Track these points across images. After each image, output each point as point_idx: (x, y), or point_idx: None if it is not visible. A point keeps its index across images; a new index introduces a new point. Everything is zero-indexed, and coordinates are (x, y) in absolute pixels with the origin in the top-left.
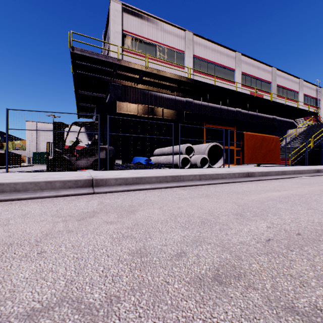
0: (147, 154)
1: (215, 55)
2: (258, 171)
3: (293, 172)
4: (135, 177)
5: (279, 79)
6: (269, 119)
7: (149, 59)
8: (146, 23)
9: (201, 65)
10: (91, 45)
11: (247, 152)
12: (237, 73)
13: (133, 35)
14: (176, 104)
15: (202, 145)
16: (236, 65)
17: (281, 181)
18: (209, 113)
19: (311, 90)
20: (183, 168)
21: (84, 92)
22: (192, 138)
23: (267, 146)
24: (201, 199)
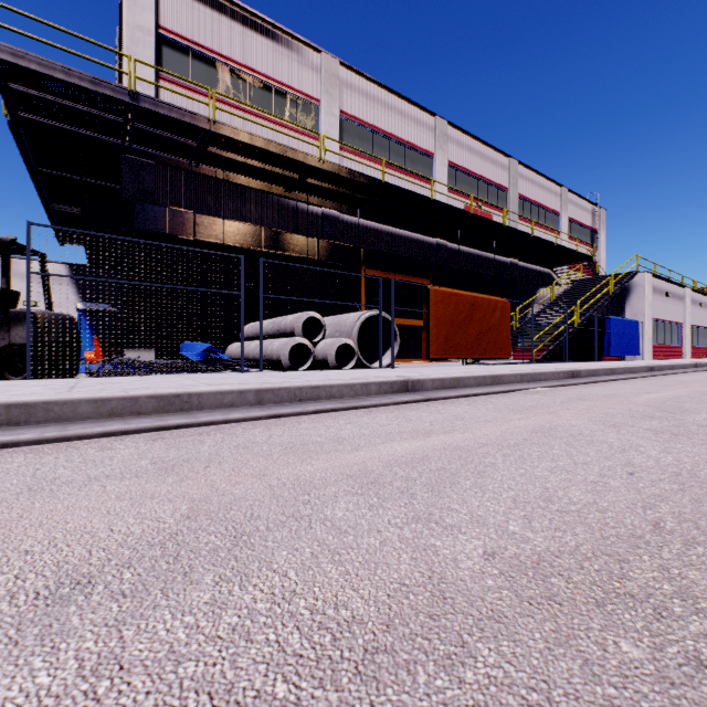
0: (226, 336)
1: (390, 117)
2: (432, 378)
3: (521, 378)
4: (4, 403)
5: (524, 184)
6: (504, 266)
7: (230, 108)
8: (222, 19)
9: (359, 136)
10: (46, 42)
11: (436, 332)
12: (438, 163)
13: (189, 43)
14: (300, 220)
15: (349, 315)
16: (437, 145)
17: (474, 403)
18: (376, 246)
19: (583, 211)
20: (294, 369)
21: (58, 174)
22: (336, 299)
23: (484, 319)
24: (117, 484)
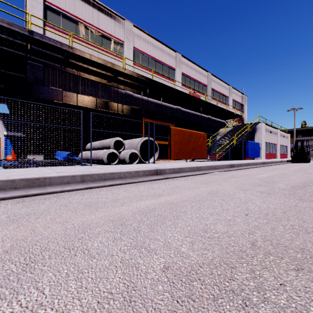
0: (79, 148)
1: (156, 51)
2: (169, 168)
3: (209, 167)
4: None
5: (214, 84)
6: (205, 119)
7: (81, 42)
8: (77, 0)
9: (142, 59)
10: None
11: (174, 147)
12: (177, 73)
13: (60, 10)
14: (115, 95)
15: (136, 139)
16: (177, 65)
17: (186, 180)
18: (150, 108)
19: (238, 96)
20: (110, 164)
21: None
22: (131, 132)
23: (195, 141)
24: None
